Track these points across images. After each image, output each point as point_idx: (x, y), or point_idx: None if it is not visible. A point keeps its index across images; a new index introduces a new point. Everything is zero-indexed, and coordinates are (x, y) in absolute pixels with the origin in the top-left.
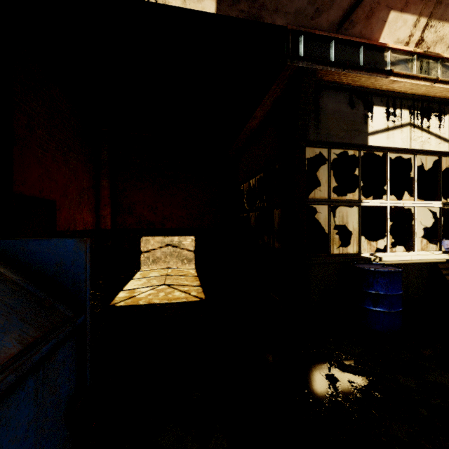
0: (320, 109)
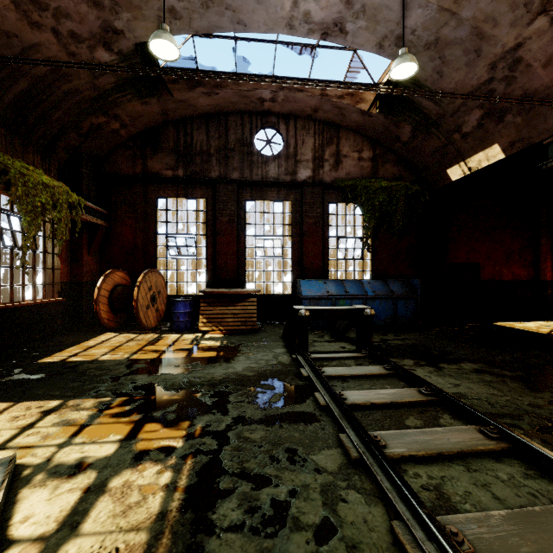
0: None
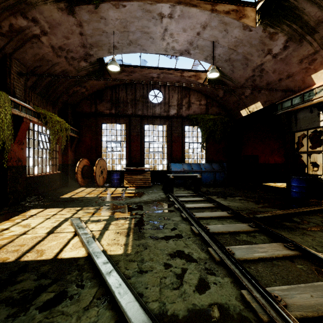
0: (297, 119)
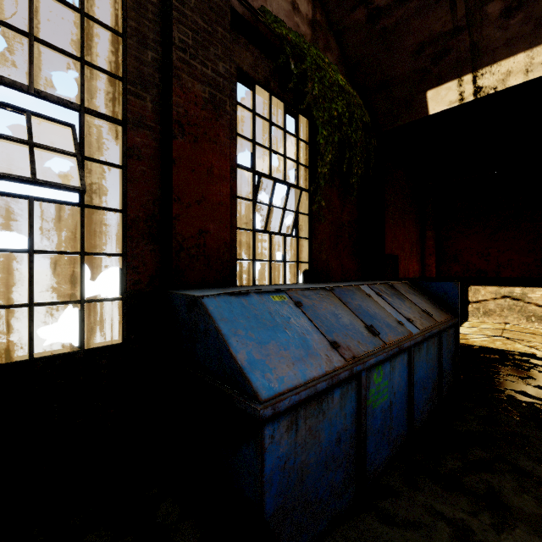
0: None
